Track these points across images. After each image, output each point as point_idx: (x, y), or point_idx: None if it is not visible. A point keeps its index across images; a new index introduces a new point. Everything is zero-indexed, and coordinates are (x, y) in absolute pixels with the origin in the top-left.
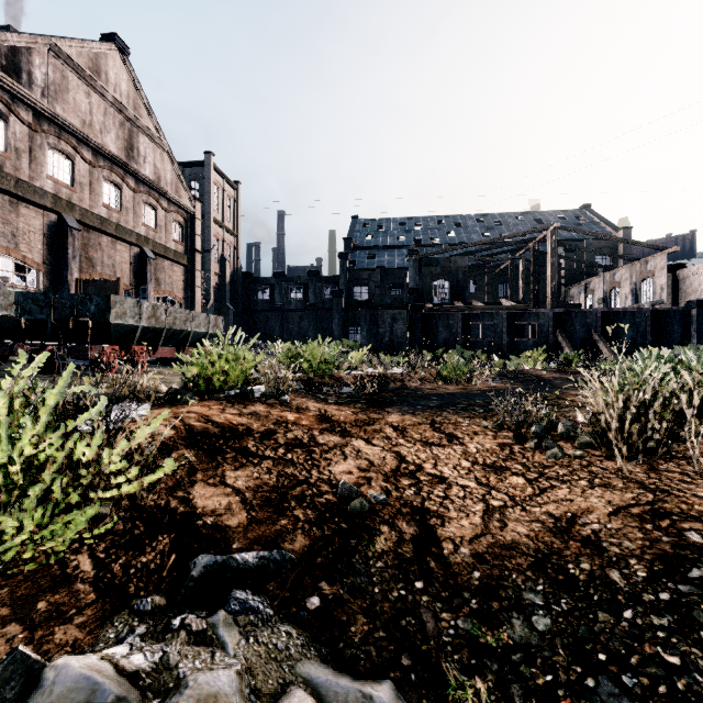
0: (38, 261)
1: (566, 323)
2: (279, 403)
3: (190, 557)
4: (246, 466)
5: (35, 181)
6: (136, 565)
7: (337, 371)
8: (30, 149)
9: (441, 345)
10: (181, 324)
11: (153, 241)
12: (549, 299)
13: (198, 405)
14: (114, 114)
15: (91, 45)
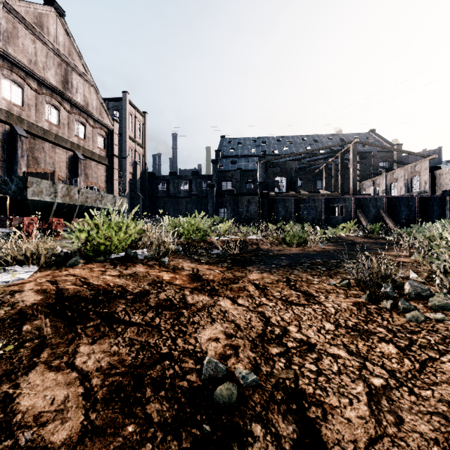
0: None
1: (363, 205)
2: (158, 264)
3: None
4: (106, 337)
5: None
6: None
7: (209, 237)
8: None
9: (280, 220)
10: (92, 202)
11: (83, 147)
12: (352, 189)
13: (80, 268)
14: (54, 57)
15: (36, 7)
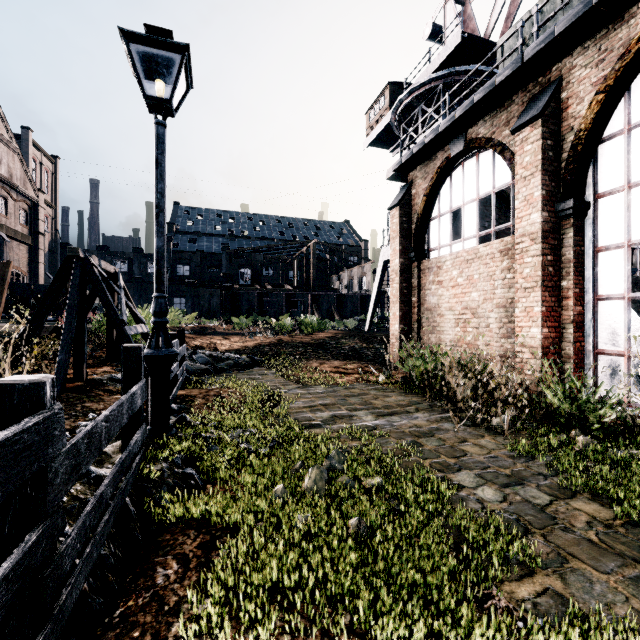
0: None
1: (318, 301)
2: None
3: None
4: None
5: None
6: None
7: (181, 325)
8: None
9: (244, 313)
10: None
11: (6, 226)
12: (312, 285)
13: None
14: None
15: None
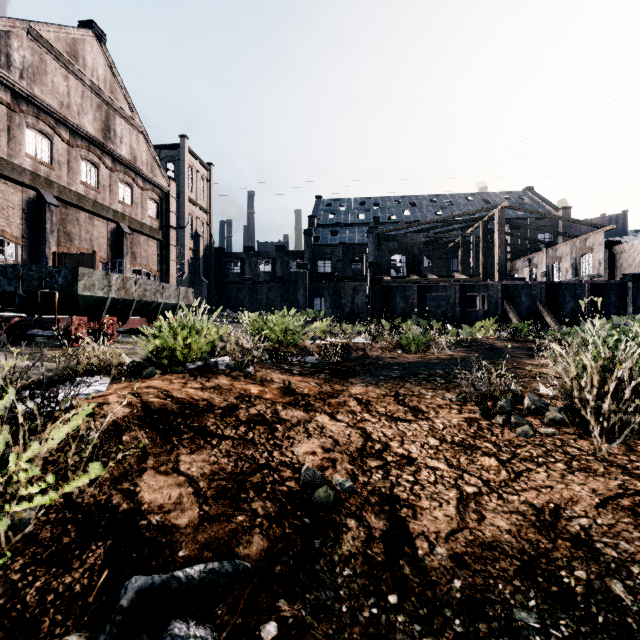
0: (17, 236)
1: (513, 294)
2: (243, 375)
3: (126, 572)
4: (203, 448)
5: (14, 159)
6: (57, 588)
7: (302, 341)
8: (8, 128)
9: (398, 315)
10: (151, 296)
11: (129, 217)
12: (497, 272)
13: (159, 379)
14: (92, 97)
15: (69, 31)
